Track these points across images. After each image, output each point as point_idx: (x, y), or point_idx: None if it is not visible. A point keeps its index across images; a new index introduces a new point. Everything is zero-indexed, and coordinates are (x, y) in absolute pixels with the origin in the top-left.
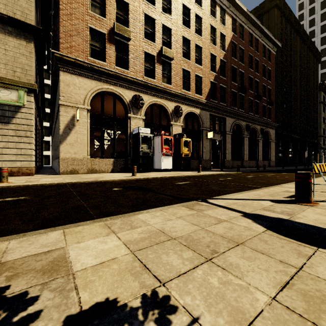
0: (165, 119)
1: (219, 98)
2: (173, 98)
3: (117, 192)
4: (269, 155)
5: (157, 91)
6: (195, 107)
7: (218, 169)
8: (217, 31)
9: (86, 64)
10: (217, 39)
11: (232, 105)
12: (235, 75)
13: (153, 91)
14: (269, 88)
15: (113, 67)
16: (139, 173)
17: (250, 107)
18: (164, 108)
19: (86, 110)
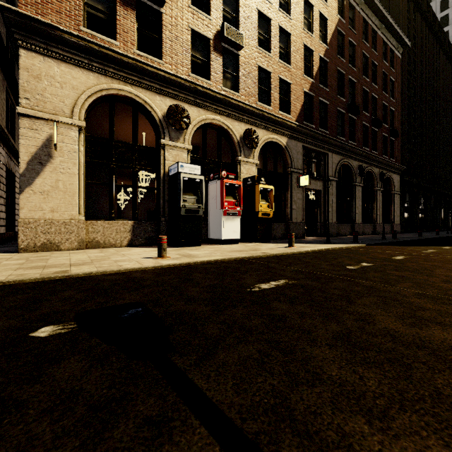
0: (228, 157)
1: (317, 121)
2: (242, 116)
3: (3, 377)
4: (391, 215)
5: (214, 101)
6: (280, 133)
7: (317, 239)
8: (314, 10)
9: (74, 39)
10: (314, 24)
11: (336, 133)
12: (341, 85)
13: (206, 102)
14: (391, 111)
15: (131, 51)
16: (179, 248)
17: (364, 138)
18: (227, 132)
19: (76, 129)
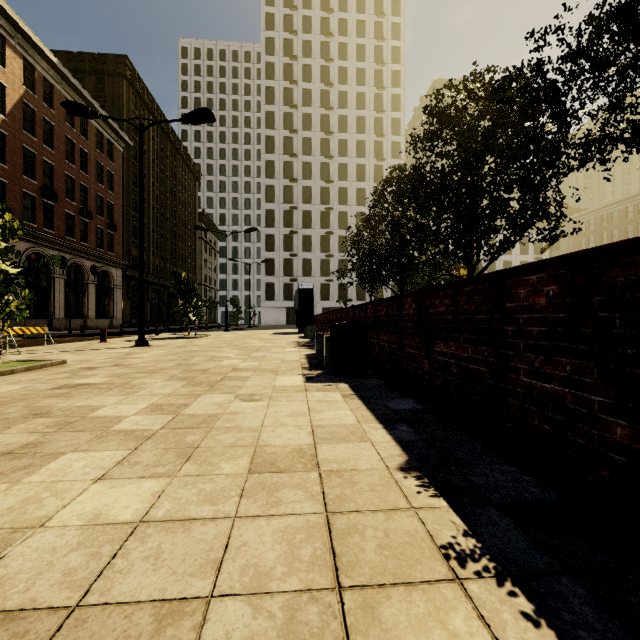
0: None
1: None
2: None
3: None
4: (111, 310)
5: None
6: None
7: None
8: None
9: None
10: None
11: (24, 217)
12: (32, 165)
13: None
14: (111, 203)
15: None
16: None
17: (70, 227)
18: None
19: None
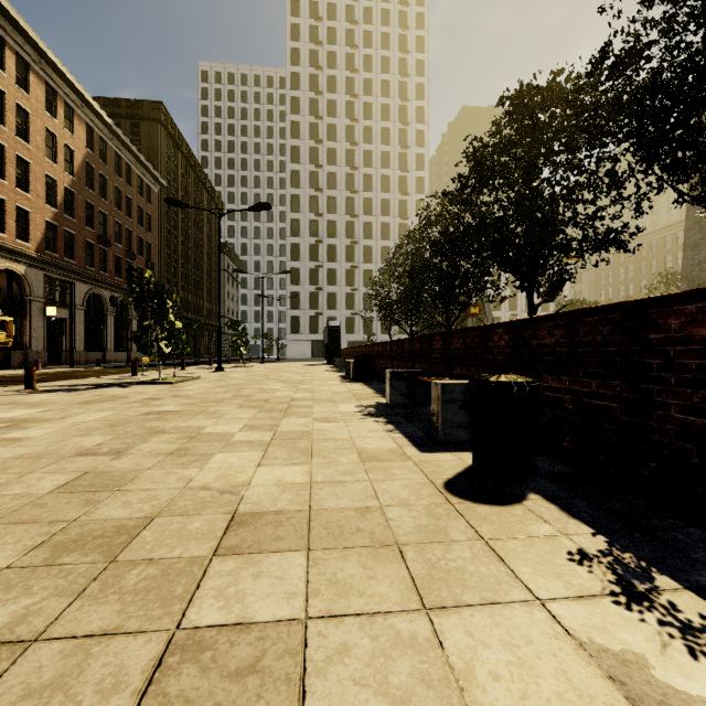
0: None
1: (63, 250)
2: None
3: None
4: (149, 343)
5: None
6: (17, 261)
7: (62, 366)
8: (59, 141)
9: None
10: (59, 154)
11: (86, 262)
12: (91, 216)
13: None
14: (149, 243)
15: None
16: None
17: (118, 268)
18: None
19: None
